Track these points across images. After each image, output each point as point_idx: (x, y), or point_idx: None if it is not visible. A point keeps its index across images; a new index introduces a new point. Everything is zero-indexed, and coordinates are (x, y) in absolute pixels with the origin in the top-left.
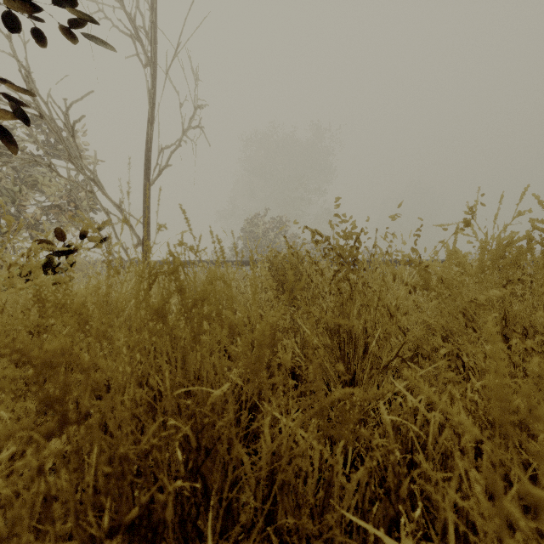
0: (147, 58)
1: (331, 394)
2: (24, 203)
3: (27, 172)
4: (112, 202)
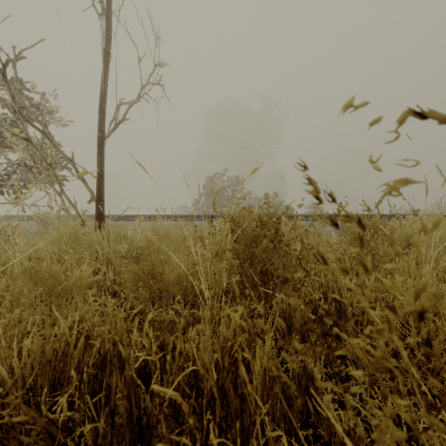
0: (102, 6)
1: None
2: None
3: None
4: (64, 155)
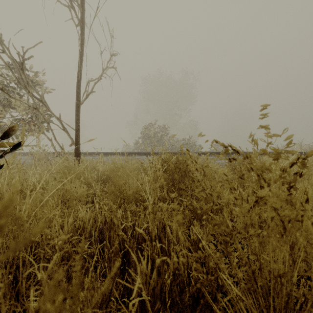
0: (78, 20)
1: None
2: None
3: (4, 97)
4: (54, 116)
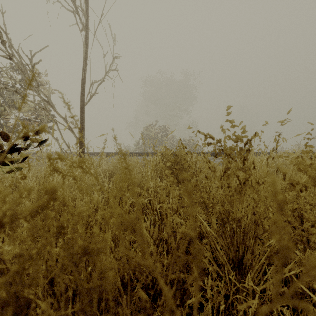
0: (82, 25)
1: (223, 275)
2: (6, 117)
3: (10, 98)
4: (60, 116)
